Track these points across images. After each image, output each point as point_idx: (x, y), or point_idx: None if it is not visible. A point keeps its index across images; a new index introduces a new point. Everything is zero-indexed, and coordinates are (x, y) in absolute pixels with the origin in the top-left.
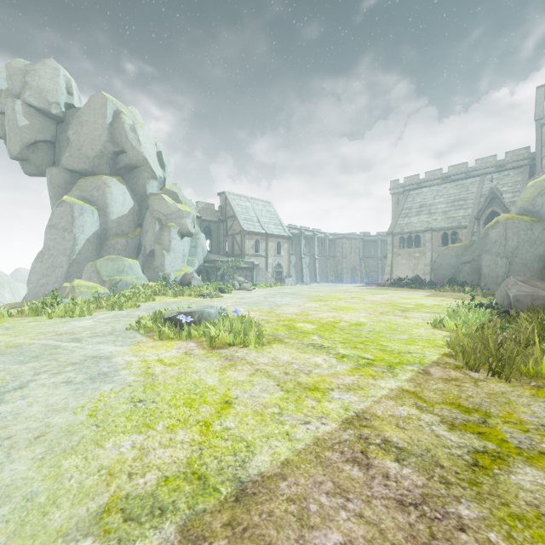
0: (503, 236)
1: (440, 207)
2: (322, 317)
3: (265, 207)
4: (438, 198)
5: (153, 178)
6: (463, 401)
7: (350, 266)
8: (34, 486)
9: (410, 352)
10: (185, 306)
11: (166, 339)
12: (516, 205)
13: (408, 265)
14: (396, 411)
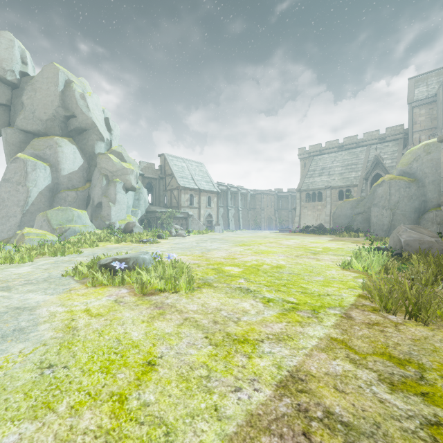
0: (388, 192)
1: (337, 170)
2: (247, 260)
3: (198, 167)
4: (335, 163)
5: (101, 140)
6: (392, 350)
7: (267, 216)
8: None
9: (328, 294)
10: (125, 252)
11: (99, 285)
12: (397, 168)
13: (312, 215)
14: (330, 367)
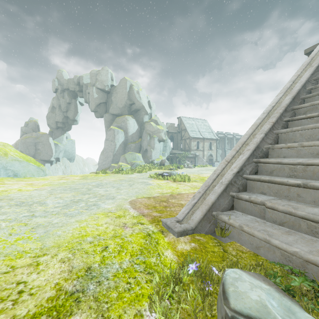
0: None
1: None
2: None
3: (202, 123)
4: None
5: (146, 114)
6: None
7: None
8: (148, 191)
9: None
10: None
11: (160, 180)
12: None
13: None
14: None
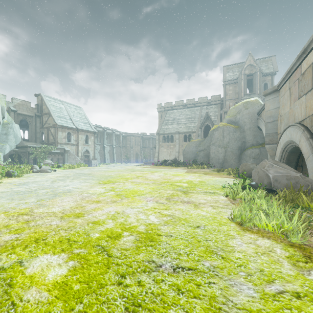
0: (222, 135)
1: (183, 120)
2: (98, 218)
3: (76, 110)
4: (181, 116)
5: None
6: None
7: (135, 152)
8: None
9: None
10: None
11: None
12: (226, 118)
13: (167, 152)
14: None
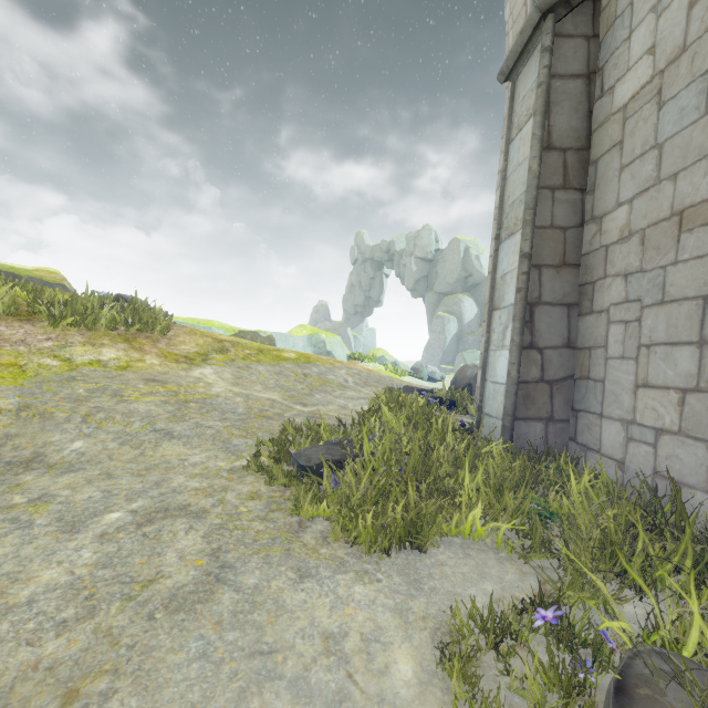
0: None
1: None
2: None
3: None
4: None
5: None
6: None
7: None
8: None
9: None
10: None
11: None
12: None
13: None
14: None
